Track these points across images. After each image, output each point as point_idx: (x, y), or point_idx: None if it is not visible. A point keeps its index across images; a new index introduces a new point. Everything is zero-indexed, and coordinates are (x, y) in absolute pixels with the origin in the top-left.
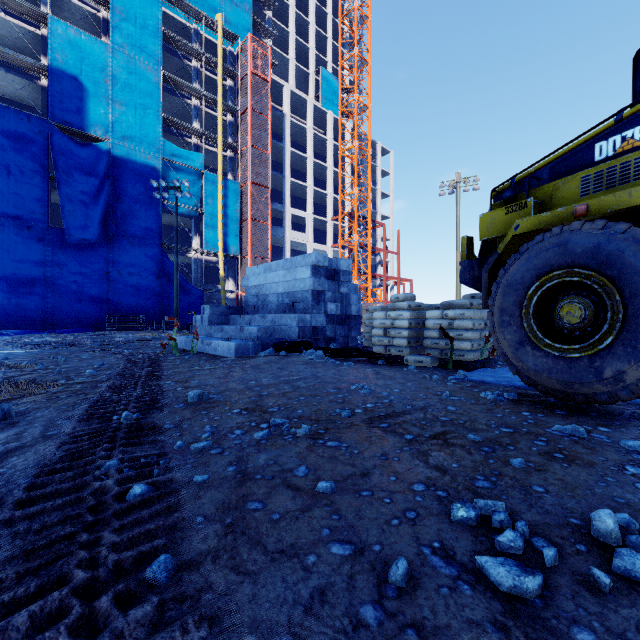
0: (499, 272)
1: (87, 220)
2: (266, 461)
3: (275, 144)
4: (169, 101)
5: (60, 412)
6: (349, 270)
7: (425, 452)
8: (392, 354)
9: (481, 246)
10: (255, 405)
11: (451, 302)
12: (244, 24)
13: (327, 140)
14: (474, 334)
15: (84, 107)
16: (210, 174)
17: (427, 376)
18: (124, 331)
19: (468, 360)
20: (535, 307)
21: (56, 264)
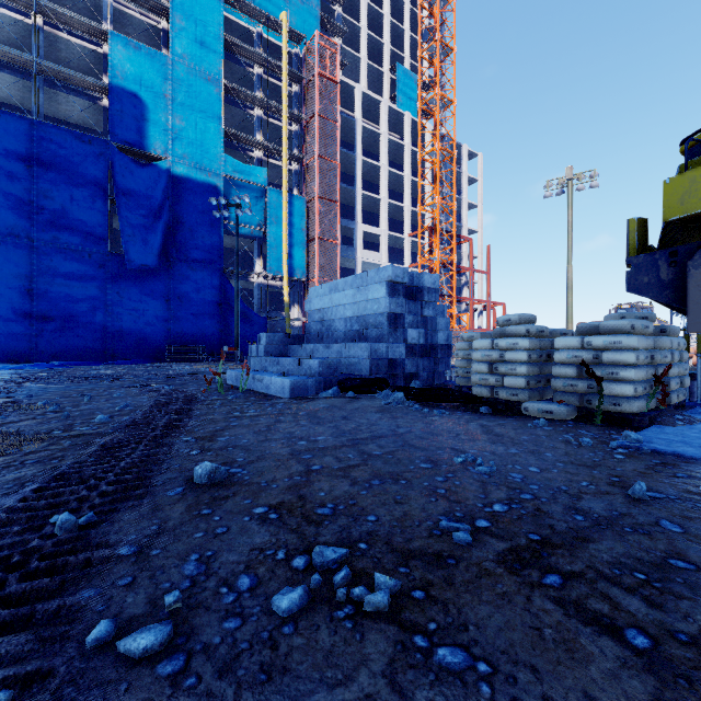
0: None
1: (147, 244)
2: None
3: (345, 153)
4: (231, 114)
5: None
6: (435, 287)
7: None
8: (501, 398)
9: (662, 233)
10: (295, 496)
11: (595, 325)
12: (311, 23)
13: (404, 146)
14: (638, 372)
15: (144, 125)
16: (274, 190)
17: (572, 439)
18: (183, 362)
19: (628, 412)
20: None
21: (116, 292)
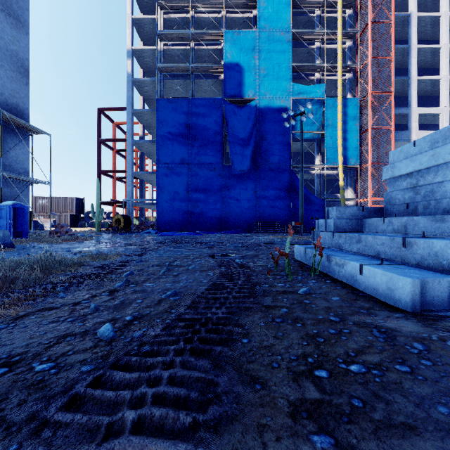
0: None
1: (243, 157)
2: None
3: (398, 49)
4: (297, 54)
5: None
6: None
7: None
8: None
9: None
10: None
11: None
12: None
13: None
14: None
15: (242, 81)
16: (330, 99)
17: None
18: (264, 233)
19: None
20: None
21: (227, 189)
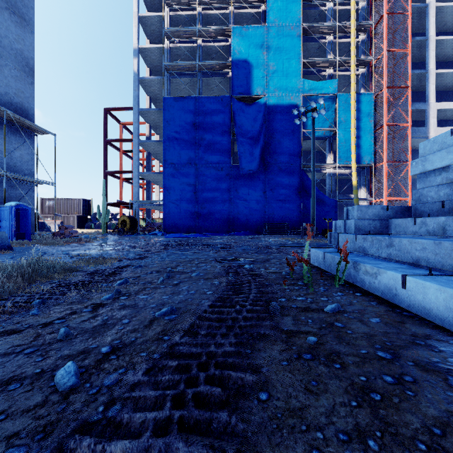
0: None
1: (252, 156)
2: None
3: (414, 41)
4: (307, 50)
5: None
6: None
7: None
8: None
9: None
10: None
11: None
12: None
13: None
14: None
15: (250, 78)
16: (343, 95)
17: None
18: (274, 235)
19: None
20: None
21: (235, 189)
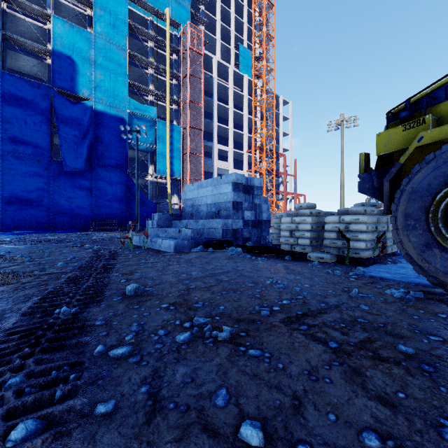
0: (403, 180)
1: (77, 155)
2: (183, 378)
3: (206, 99)
4: (133, 71)
5: (15, 303)
6: (261, 186)
7: (358, 370)
8: (297, 251)
9: (377, 161)
10: (182, 299)
11: (346, 209)
12: (185, 15)
13: (243, 95)
14: (368, 236)
15: (75, 77)
16: (161, 121)
17: (330, 271)
18: (102, 232)
19: (362, 257)
20: (443, 212)
21: (57, 185)
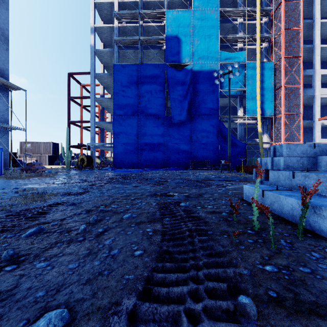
0: None
1: (181, 110)
2: None
3: (304, 23)
4: (223, 29)
5: None
6: None
7: None
8: None
9: None
10: None
11: None
12: None
13: None
14: None
15: (180, 50)
16: (250, 63)
17: None
18: (198, 170)
19: None
20: None
21: (168, 135)
